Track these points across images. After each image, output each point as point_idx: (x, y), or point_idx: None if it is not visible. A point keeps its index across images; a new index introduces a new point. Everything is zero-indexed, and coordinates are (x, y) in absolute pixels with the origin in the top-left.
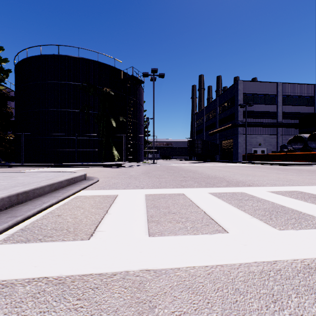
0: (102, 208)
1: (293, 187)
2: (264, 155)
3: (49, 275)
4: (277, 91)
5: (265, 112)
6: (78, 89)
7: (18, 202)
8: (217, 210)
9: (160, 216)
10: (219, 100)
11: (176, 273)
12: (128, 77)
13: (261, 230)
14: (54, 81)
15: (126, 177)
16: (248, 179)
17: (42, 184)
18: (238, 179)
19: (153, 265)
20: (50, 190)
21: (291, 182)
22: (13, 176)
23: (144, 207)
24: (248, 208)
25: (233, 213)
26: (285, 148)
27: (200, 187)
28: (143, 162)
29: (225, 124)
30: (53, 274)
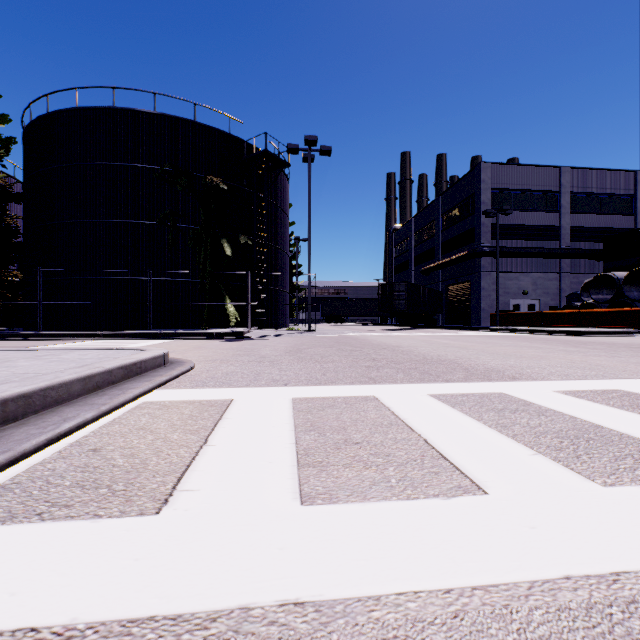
0: (196, 432)
1: (607, 383)
2: (535, 315)
3: (42, 623)
4: (561, 185)
5: (537, 228)
6: (155, 179)
7: (6, 418)
8: (454, 435)
9: (326, 450)
10: (442, 203)
11: (372, 614)
12: (257, 154)
13: (562, 486)
14: (104, 162)
15: (252, 359)
16: (509, 365)
17: (64, 377)
18: (488, 364)
19: (313, 590)
20: (84, 391)
21: (599, 372)
22: (8, 359)
23: (291, 429)
24: (520, 431)
25: (490, 443)
26: (576, 300)
27: (409, 383)
28: (289, 328)
29: (455, 251)
30: (54, 618)
